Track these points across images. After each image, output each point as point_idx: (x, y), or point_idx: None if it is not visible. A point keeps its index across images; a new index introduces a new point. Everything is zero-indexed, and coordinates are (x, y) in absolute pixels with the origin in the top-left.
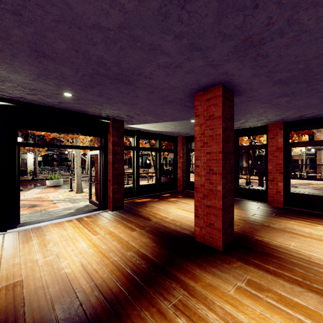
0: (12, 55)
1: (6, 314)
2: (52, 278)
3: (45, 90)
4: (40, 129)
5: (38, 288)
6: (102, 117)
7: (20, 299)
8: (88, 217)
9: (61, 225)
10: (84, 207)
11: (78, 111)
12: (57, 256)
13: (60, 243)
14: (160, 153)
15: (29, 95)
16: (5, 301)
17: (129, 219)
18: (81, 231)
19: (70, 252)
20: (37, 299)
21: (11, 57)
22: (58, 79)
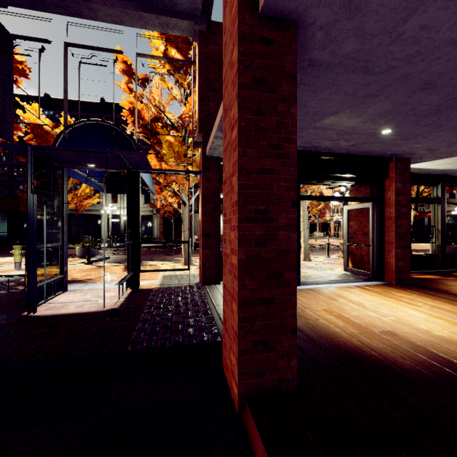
0: (386, 97)
1: (427, 354)
2: (431, 337)
3: (359, 131)
4: (317, 180)
5: (427, 341)
6: (382, 157)
7: (422, 346)
8: (369, 287)
9: (347, 290)
10: (344, 275)
11: (357, 154)
12: (398, 318)
13: (378, 306)
14: (443, 206)
15: (328, 142)
16: (405, 344)
17: (443, 297)
18: (386, 300)
19: (410, 317)
20: (446, 351)
21: (381, 100)
22: (399, 114)
